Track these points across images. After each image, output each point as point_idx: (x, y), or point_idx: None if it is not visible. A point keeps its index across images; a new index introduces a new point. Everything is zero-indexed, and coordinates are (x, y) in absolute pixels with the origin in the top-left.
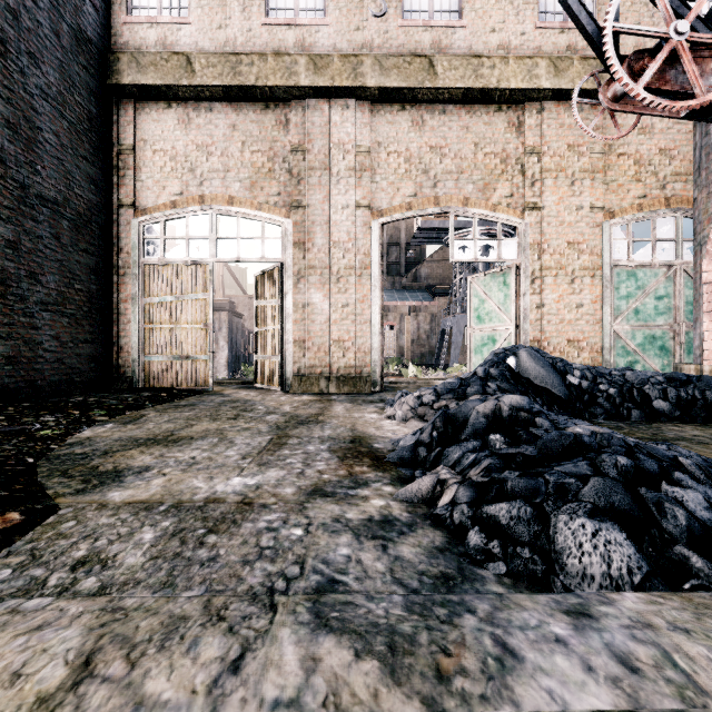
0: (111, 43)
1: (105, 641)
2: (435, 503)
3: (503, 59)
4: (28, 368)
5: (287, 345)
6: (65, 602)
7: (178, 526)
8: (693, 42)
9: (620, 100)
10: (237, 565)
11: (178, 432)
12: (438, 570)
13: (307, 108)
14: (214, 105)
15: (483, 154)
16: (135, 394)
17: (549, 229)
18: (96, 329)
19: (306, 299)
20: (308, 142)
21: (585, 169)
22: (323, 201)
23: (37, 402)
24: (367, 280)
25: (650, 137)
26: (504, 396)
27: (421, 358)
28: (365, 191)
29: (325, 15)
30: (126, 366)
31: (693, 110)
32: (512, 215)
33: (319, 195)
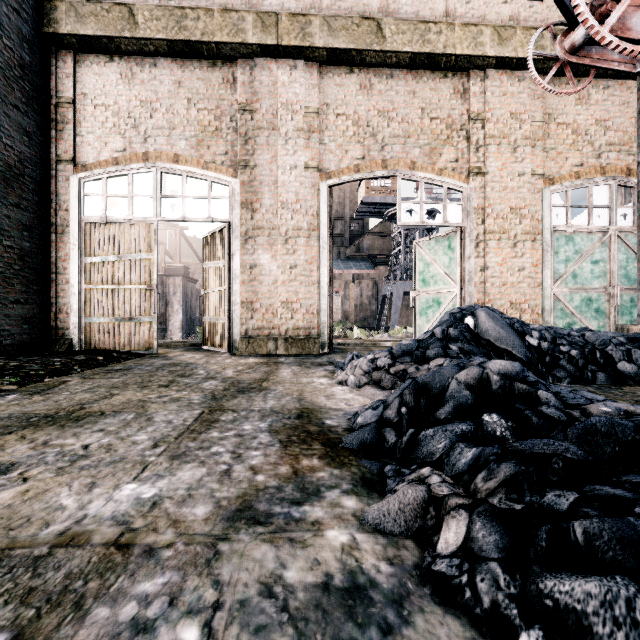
0: None
1: None
2: (430, 541)
3: (449, 25)
4: None
5: (234, 306)
6: None
7: None
8: None
9: (577, 52)
10: None
11: (90, 405)
12: None
13: (255, 67)
14: (158, 60)
15: (429, 119)
16: (67, 357)
17: (492, 194)
18: (29, 289)
19: (254, 260)
20: (256, 102)
21: (527, 137)
22: (271, 162)
23: None
24: (316, 242)
25: (586, 108)
26: (490, 362)
27: (363, 322)
28: (313, 153)
29: None
30: (65, 328)
31: None
32: (457, 179)
33: (267, 155)
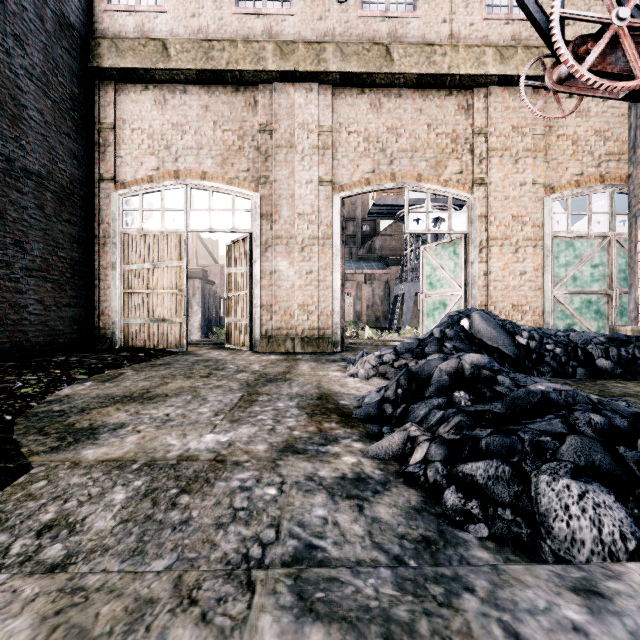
0: (93, 30)
1: (58, 635)
2: (406, 460)
3: (453, 47)
4: (13, 330)
5: (256, 309)
6: (20, 580)
7: (150, 486)
8: (633, 28)
9: (564, 82)
10: (210, 529)
11: (153, 389)
12: (418, 533)
13: (274, 91)
14: (188, 87)
15: (435, 134)
16: (114, 354)
17: (495, 203)
18: (78, 294)
19: (273, 267)
20: (275, 122)
21: (528, 149)
22: (288, 177)
23: (21, 361)
24: (329, 249)
25: (586, 120)
26: (465, 355)
27: (375, 322)
28: (327, 168)
29: (290, 5)
30: (106, 328)
31: (631, 92)
32: (461, 190)
33: (285, 171)
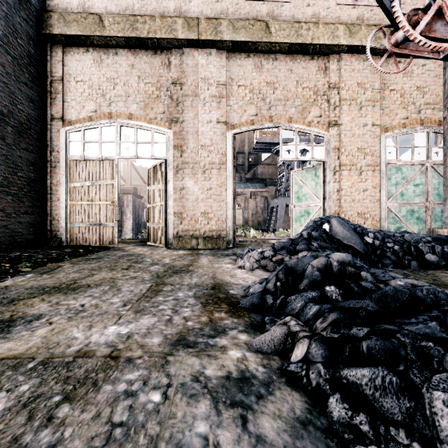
0: (46, 6)
1: None
2: (287, 356)
3: (315, 24)
4: None
5: (169, 216)
6: None
7: (35, 392)
8: None
9: (399, 45)
10: None
11: (80, 280)
12: None
13: (183, 54)
14: (118, 50)
15: (301, 88)
16: (59, 250)
17: (345, 139)
18: (34, 205)
19: (182, 185)
20: (184, 78)
21: (369, 99)
22: (194, 118)
23: None
24: (224, 172)
25: (410, 79)
26: (332, 254)
27: (258, 225)
28: (222, 112)
29: None
30: (56, 230)
31: None
32: (321, 129)
33: (191, 113)
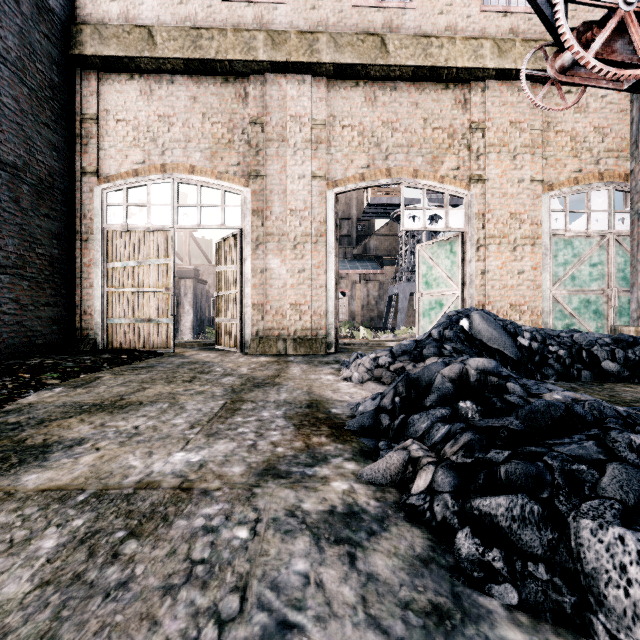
0: (74, 15)
1: None
2: (407, 487)
3: (450, 39)
4: None
5: (246, 308)
6: None
7: (92, 527)
8: None
9: (567, 72)
10: (154, 596)
11: (128, 396)
12: (427, 598)
13: (265, 82)
14: (175, 77)
15: (431, 129)
16: (95, 356)
17: (492, 200)
18: (58, 293)
19: (264, 265)
20: (266, 115)
21: (526, 144)
22: (280, 171)
23: None
24: (323, 247)
25: (585, 116)
26: (470, 359)
27: (370, 322)
28: (321, 163)
29: None
30: (89, 329)
31: (636, 82)
32: (458, 186)
33: (277, 165)
